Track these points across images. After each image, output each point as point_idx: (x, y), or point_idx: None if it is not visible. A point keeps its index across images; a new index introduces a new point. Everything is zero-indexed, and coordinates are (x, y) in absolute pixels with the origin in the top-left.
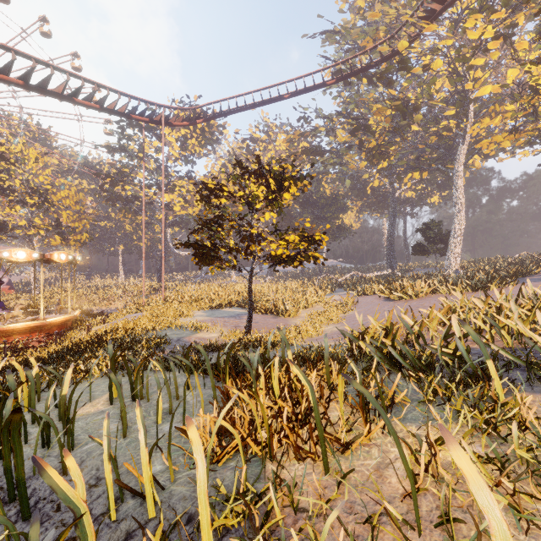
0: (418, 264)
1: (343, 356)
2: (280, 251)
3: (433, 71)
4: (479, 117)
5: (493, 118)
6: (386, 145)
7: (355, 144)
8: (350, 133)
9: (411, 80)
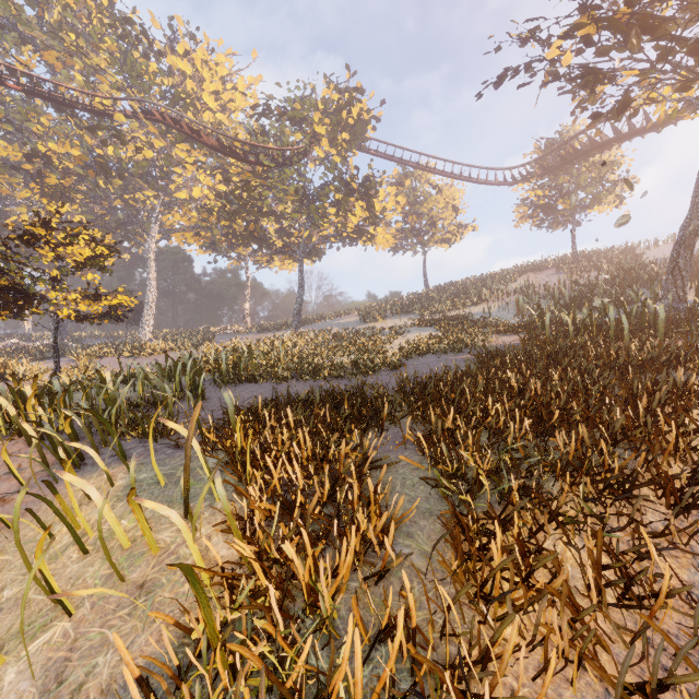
0: (85, 334)
1: (214, 358)
2: (96, 307)
3: (144, 156)
4: (169, 207)
5: (183, 217)
6: (69, 189)
7: (22, 167)
8: (26, 155)
9: (118, 147)
